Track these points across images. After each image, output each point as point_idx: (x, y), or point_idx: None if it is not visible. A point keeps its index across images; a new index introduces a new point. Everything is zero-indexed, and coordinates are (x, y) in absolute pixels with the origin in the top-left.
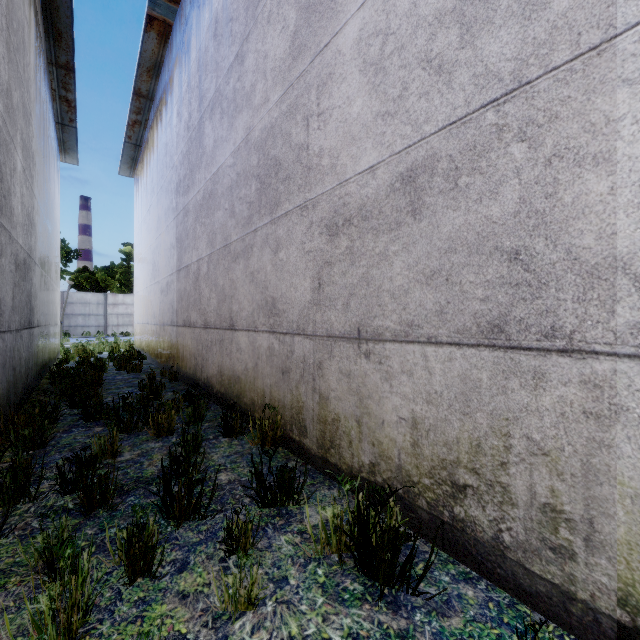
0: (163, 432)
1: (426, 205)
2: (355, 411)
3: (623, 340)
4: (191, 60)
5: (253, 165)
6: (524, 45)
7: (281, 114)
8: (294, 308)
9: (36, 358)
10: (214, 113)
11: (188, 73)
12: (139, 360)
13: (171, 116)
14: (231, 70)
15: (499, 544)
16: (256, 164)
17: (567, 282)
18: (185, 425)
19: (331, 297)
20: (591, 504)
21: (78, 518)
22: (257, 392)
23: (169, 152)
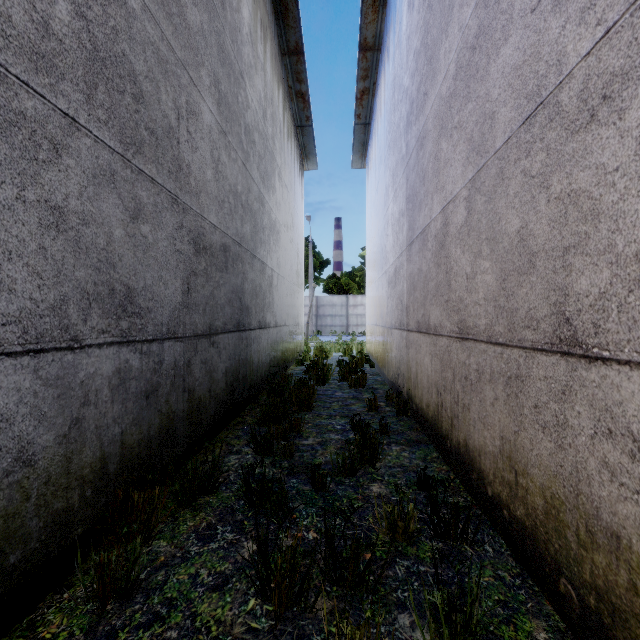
0: None
1: None
2: None
3: None
4: None
5: None
6: None
7: None
8: None
9: (256, 364)
10: None
11: None
12: (362, 372)
13: (399, 27)
14: None
15: None
16: None
17: None
18: None
19: None
20: None
21: None
22: None
23: (397, 83)
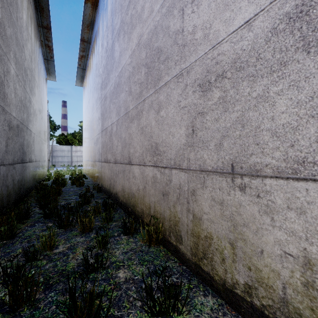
0: (86, 229)
1: None
2: (228, 234)
3: None
4: (108, 12)
5: (143, 58)
6: None
7: (162, 16)
8: (172, 149)
9: (28, 179)
10: (120, 36)
11: (106, 20)
12: (82, 180)
13: (98, 48)
14: (129, 5)
15: None
16: (144, 57)
17: None
18: (101, 224)
19: (204, 140)
20: None
21: (6, 316)
22: (145, 205)
23: (97, 68)
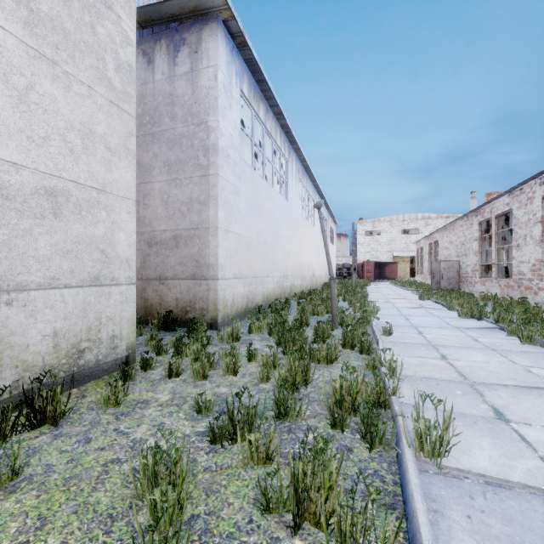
0: None
1: (180, 246)
2: (159, 301)
3: (211, 277)
4: None
5: None
6: (199, 220)
7: None
8: None
9: None
10: None
11: None
12: None
13: None
14: None
15: (195, 320)
16: None
17: (205, 267)
18: None
19: (149, 266)
20: (208, 305)
21: None
22: None
23: None
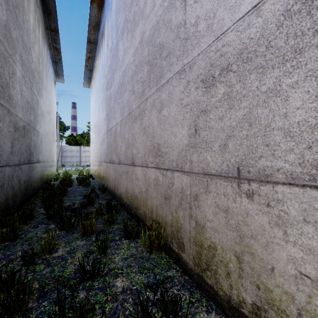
0: (87, 232)
1: None
2: (234, 246)
3: None
4: (112, 11)
5: (145, 55)
6: None
7: (164, 9)
8: (174, 150)
9: (35, 179)
10: (123, 34)
11: (111, 19)
12: (88, 180)
13: (104, 48)
14: (132, 2)
15: None
16: (147, 54)
17: None
18: (103, 226)
19: (207, 140)
20: None
21: None
22: (147, 208)
23: (103, 68)
